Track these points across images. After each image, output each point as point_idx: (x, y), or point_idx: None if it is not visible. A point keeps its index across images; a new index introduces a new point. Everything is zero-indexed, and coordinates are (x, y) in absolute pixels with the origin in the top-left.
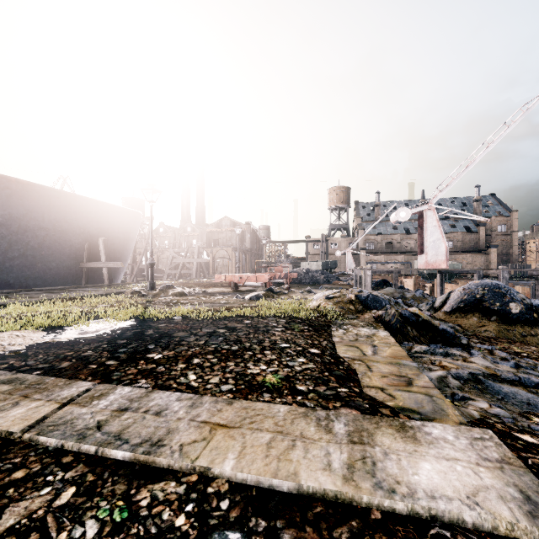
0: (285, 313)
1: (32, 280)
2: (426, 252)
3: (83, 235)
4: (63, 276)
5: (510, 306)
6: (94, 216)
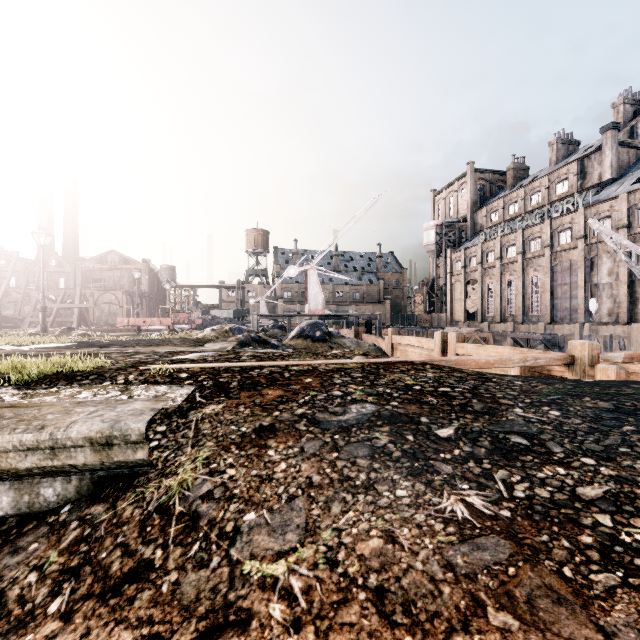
0: (182, 338)
1: None
2: (309, 302)
3: None
4: None
5: (316, 333)
6: None
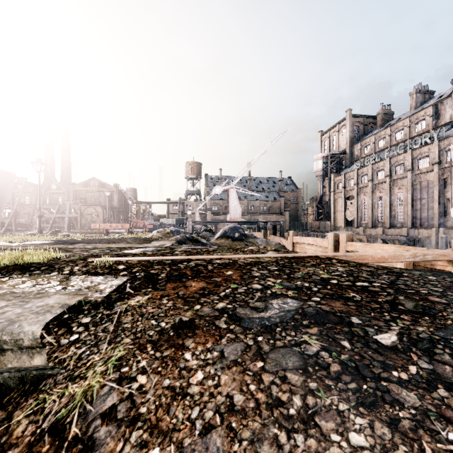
0: (135, 238)
1: None
2: (230, 212)
3: None
4: None
5: (235, 234)
6: None
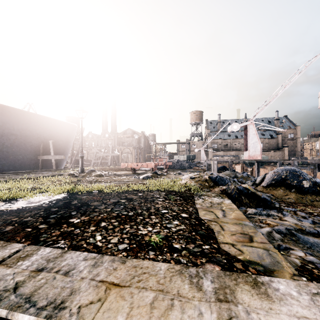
0: (164, 188)
1: (6, 166)
2: (249, 149)
3: (40, 138)
4: (27, 164)
5: (303, 183)
6: (47, 127)
